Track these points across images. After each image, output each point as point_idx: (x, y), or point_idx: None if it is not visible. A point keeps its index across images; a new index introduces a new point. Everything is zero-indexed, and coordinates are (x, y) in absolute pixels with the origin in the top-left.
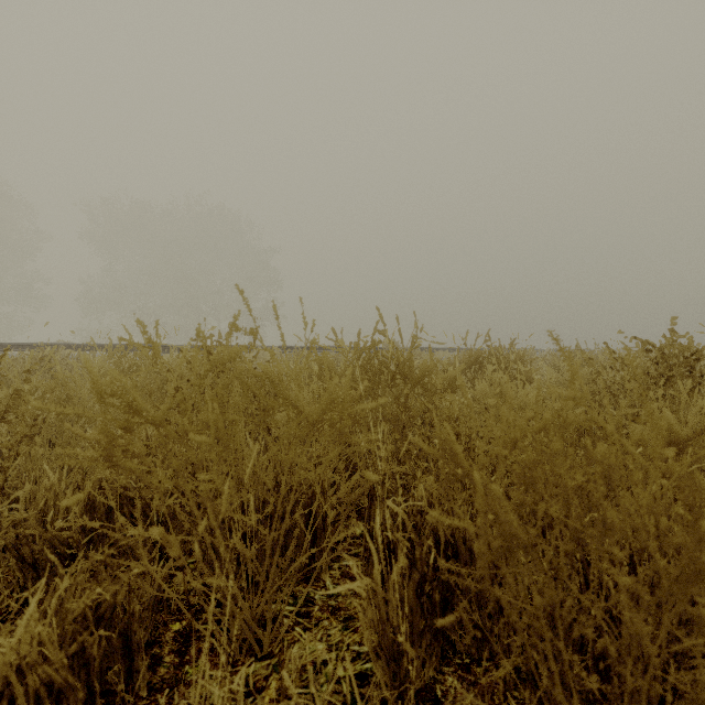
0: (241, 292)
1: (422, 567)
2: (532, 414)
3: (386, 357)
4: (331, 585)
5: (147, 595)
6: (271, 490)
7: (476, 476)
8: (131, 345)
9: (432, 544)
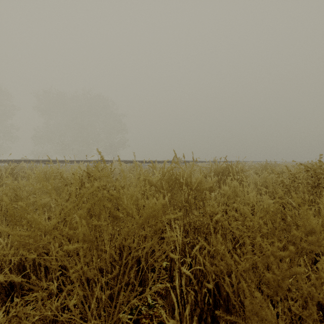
0: (99, 152)
1: (201, 305)
2: (280, 245)
3: (178, 175)
4: (150, 300)
5: (49, 316)
6: (117, 260)
7: (245, 286)
8: (33, 187)
9: (206, 291)
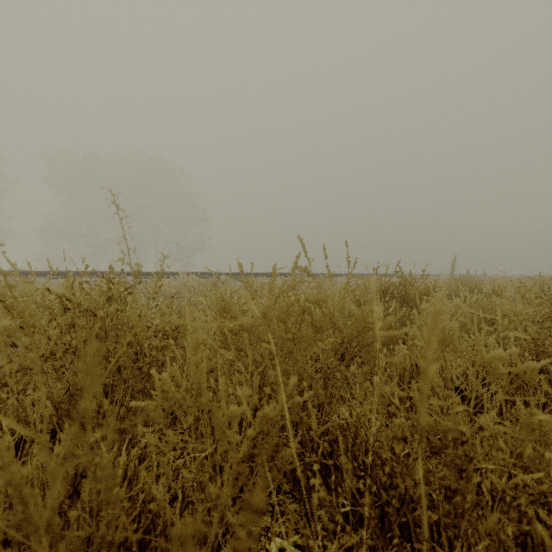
0: None
1: None
2: None
3: (309, 301)
4: None
5: None
6: None
7: None
8: None
9: None
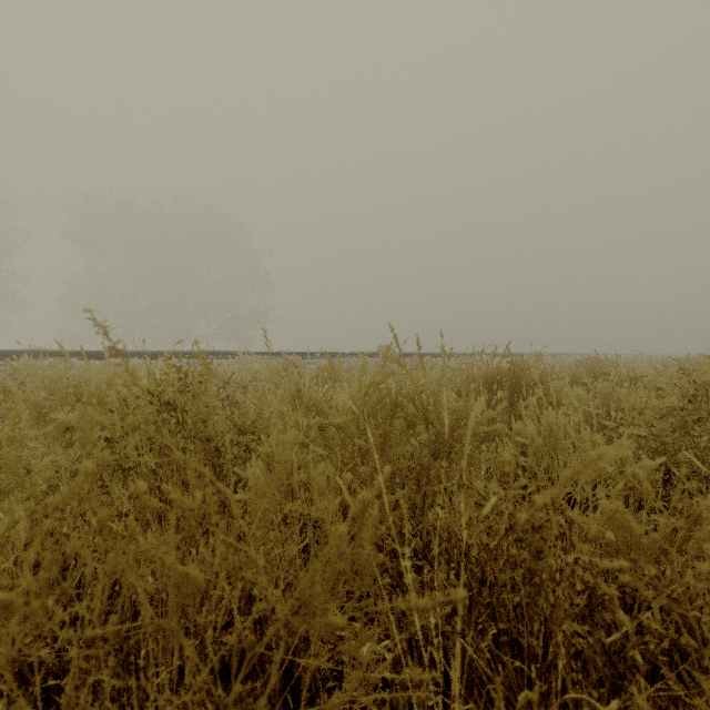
0: (102, 327)
1: None
2: None
3: (401, 394)
4: None
5: None
6: None
7: None
8: None
9: None
